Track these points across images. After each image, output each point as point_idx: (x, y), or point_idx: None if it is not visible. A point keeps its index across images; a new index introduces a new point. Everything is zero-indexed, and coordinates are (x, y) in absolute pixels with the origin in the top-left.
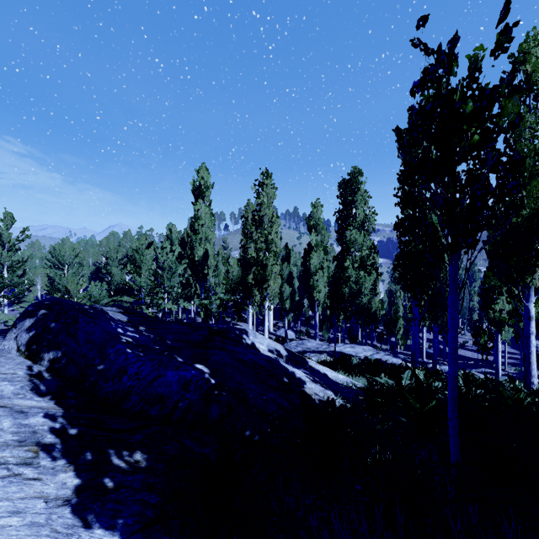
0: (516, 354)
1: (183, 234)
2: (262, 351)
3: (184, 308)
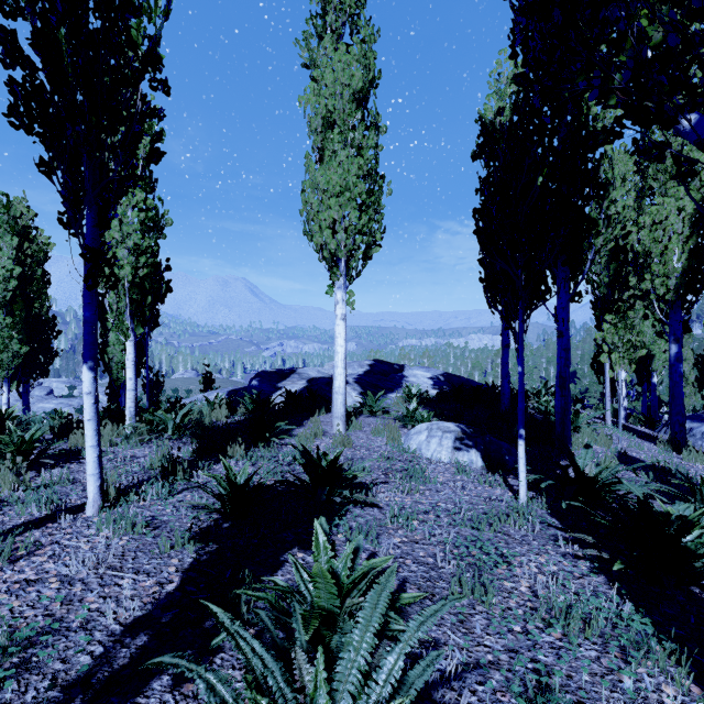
0: None
1: None
2: None
3: None
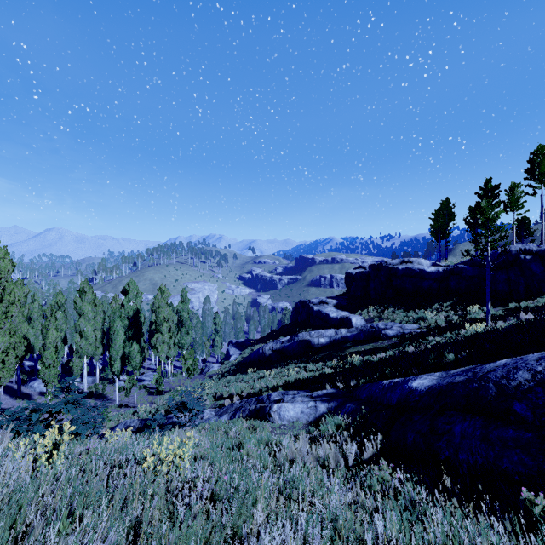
0: None
1: None
2: (26, 365)
3: None
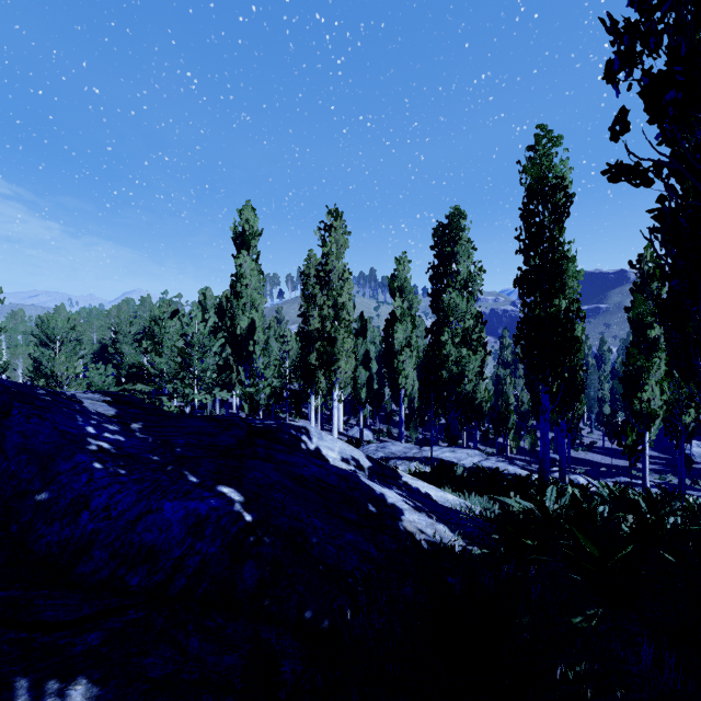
0: (658, 457)
1: (220, 299)
2: (332, 461)
3: (223, 400)
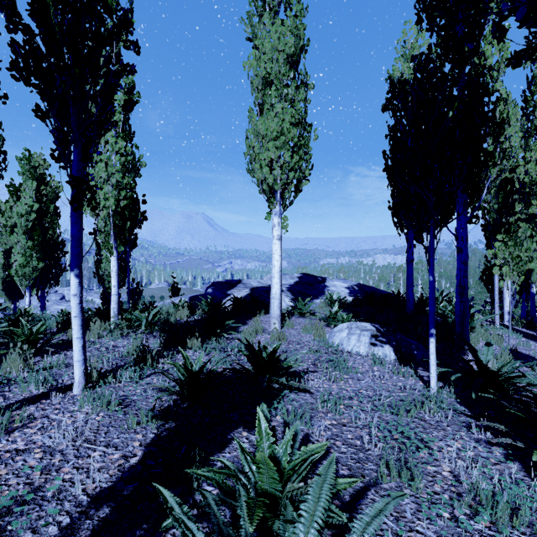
0: None
1: None
2: None
3: None
